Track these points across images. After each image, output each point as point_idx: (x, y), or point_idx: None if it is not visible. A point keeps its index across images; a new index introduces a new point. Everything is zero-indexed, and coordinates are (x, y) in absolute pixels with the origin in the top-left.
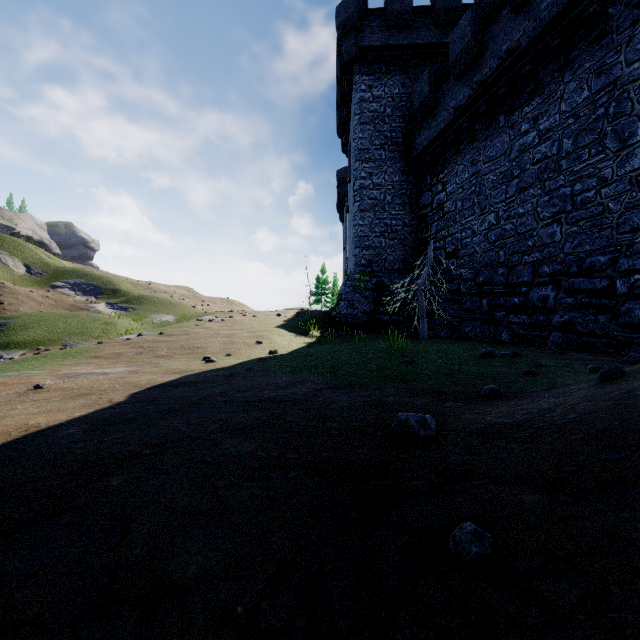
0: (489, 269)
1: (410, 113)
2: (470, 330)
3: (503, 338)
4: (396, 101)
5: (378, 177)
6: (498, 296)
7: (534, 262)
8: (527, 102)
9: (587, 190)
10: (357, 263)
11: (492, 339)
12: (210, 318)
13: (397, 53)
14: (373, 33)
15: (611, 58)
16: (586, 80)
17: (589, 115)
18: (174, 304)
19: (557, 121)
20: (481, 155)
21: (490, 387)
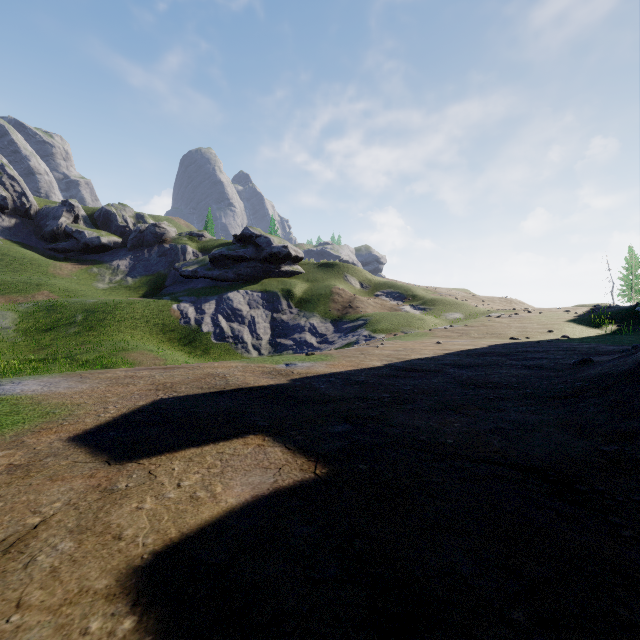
0: None
1: None
2: None
3: None
4: None
5: None
6: None
7: None
8: None
9: None
10: None
11: None
12: (497, 315)
13: None
14: None
15: None
16: None
17: None
18: (459, 304)
19: None
20: None
21: None
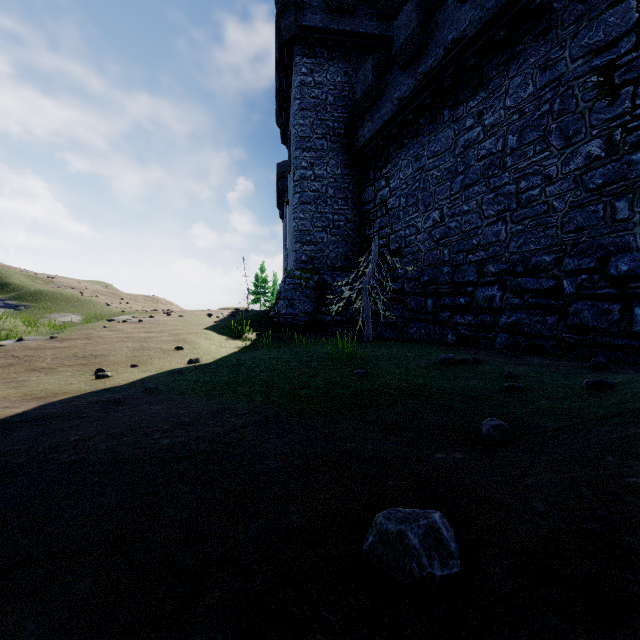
0: (433, 268)
1: (353, 104)
2: (415, 331)
3: (449, 340)
4: (338, 90)
5: (320, 168)
6: (443, 296)
7: (479, 261)
8: (472, 96)
9: (532, 188)
10: (297, 259)
11: (437, 341)
12: (125, 318)
13: (340, 39)
14: (315, 13)
15: (556, 54)
16: (531, 75)
17: (534, 111)
18: (83, 301)
19: (502, 117)
20: (425, 150)
21: (493, 422)
